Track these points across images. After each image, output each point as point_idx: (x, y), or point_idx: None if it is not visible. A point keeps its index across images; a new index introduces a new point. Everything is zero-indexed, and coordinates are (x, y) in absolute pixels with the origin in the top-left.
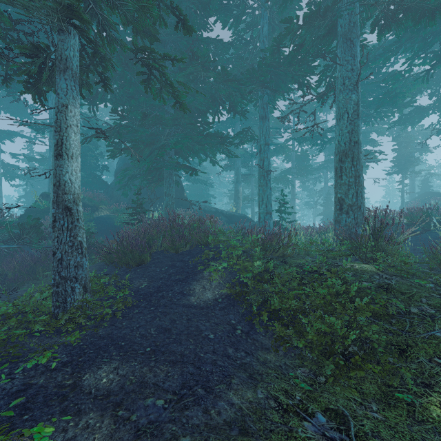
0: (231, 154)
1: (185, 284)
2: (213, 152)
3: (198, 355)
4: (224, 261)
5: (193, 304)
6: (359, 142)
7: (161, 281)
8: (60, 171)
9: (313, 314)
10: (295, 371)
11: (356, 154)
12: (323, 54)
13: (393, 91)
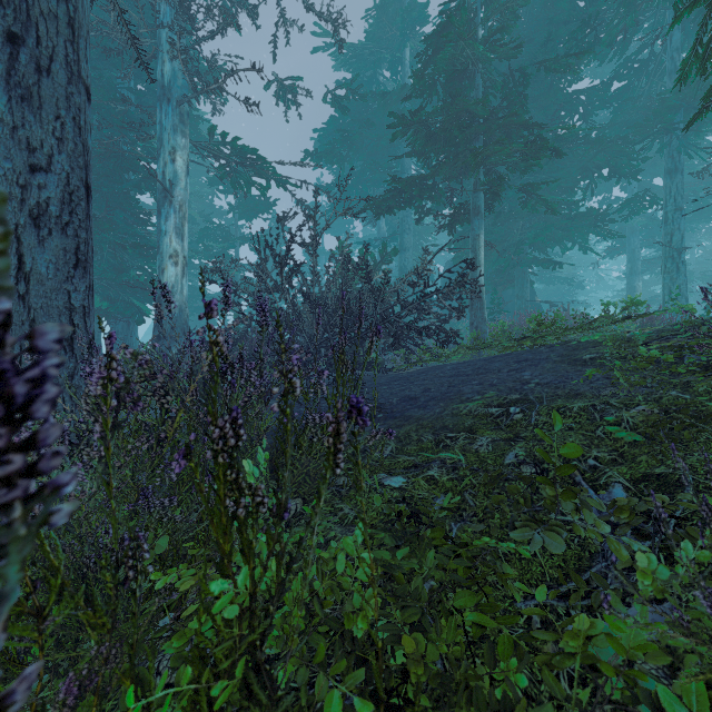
0: (613, 235)
1: None
2: (583, 236)
3: None
4: None
5: None
6: None
7: None
8: (475, 275)
9: None
10: None
11: None
12: None
13: None
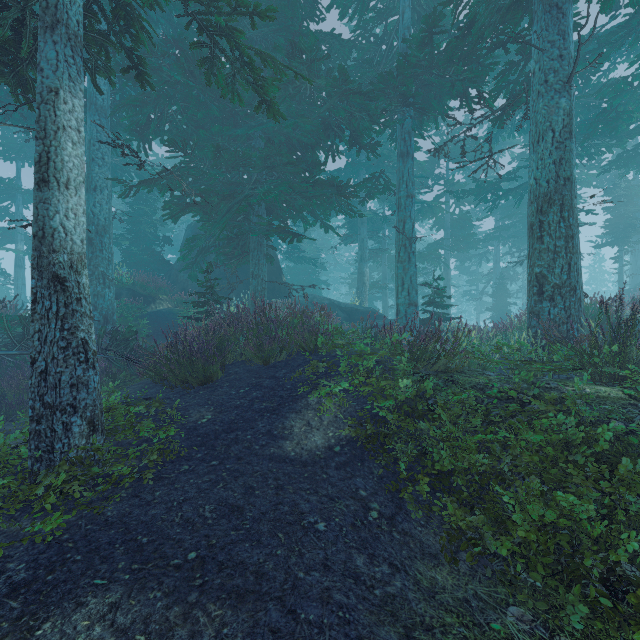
0: (354, 212)
1: (275, 417)
2: (325, 211)
3: (293, 576)
4: (345, 378)
5: (289, 456)
6: (572, 179)
7: (236, 412)
8: (44, 210)
9: (521, 484)
10: (502, 619)
11: (568, 199)
12: (505, 42)
13: (612, 111)
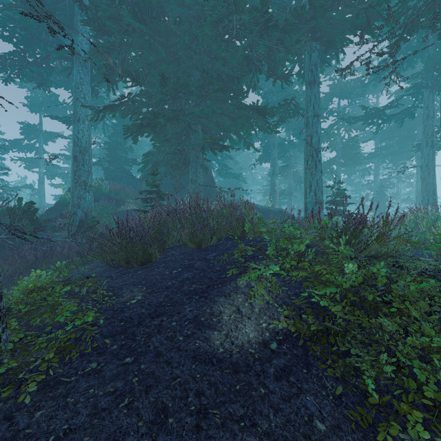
0: (271, 130)
1: (204, 301)
2: (247, 131)
3: None
4: (272, 262)
5: (217, 354)
6: None
7: (166, 293)
8: None
9: None
10: None
11: None
12: None
13: None
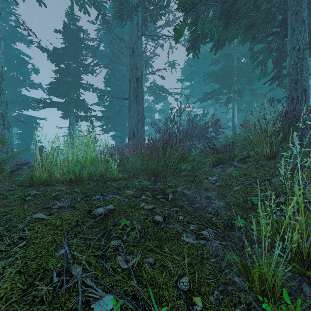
0: None
1: None
2: None
3: None
4: None
5: None
6: None
7: None
8: (233, 120)
9: None
10: None
11: None
12: None
13: None
